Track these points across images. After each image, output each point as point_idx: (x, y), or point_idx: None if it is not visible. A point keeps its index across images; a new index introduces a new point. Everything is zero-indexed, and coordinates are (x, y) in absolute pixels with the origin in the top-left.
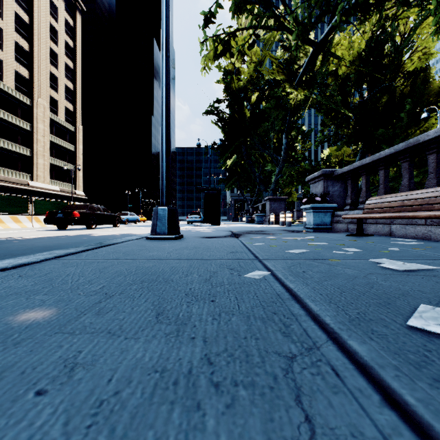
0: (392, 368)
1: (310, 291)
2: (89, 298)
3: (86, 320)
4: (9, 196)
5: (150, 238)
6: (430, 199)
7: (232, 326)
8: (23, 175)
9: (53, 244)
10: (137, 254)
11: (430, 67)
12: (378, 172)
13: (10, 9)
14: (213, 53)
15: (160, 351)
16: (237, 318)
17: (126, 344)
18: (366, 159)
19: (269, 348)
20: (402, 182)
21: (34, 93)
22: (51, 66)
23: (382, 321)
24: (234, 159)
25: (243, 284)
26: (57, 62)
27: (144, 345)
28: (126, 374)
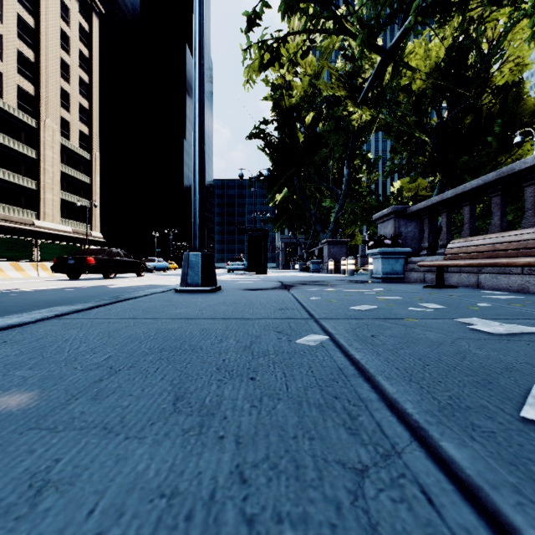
0: (511, 490)
1: (382, 364)
2: (87, 374)
3: (77, 408)
4: (10, 238)
5: (180, 291)
6: (528, 242)
7: (277, 417)
8: (28, 213)
9: (60, 298)
10: (161, 311)
11: (524, 81)
12: (460, 210)
13: (12, 10)
14: (259, 63)
15: (172, 460)
16: (284, 405)
17: (125, 448)
18: (448, 192)
19: (329, 454)
20: (492, 221)
21: (40, 112)
22: (62, 80)
23: (484, 410)
24: (284, 194)
25: (293, 353)
26: (69, 76)
27: (151, 449)
28: (118, 500)
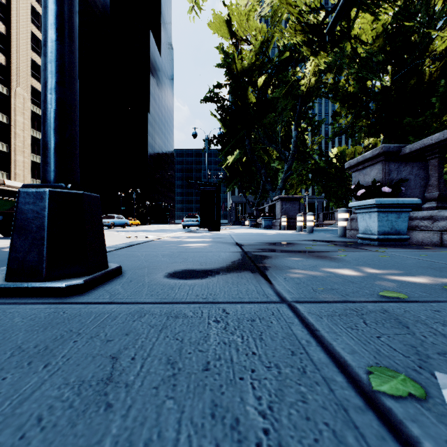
0: None
1: None
2: None
3: None
4: None
5: None
6: None
7: None
8: None
9: None
10: None
11: None
12: None
13: None
14: None
15: None
16: None
17: None
18: None
19: None
20: None
21: (11, 81)
22: (33, 53)
23: None
24: (235, 156)
25: None
26: (40, 50)
27: None
28: None
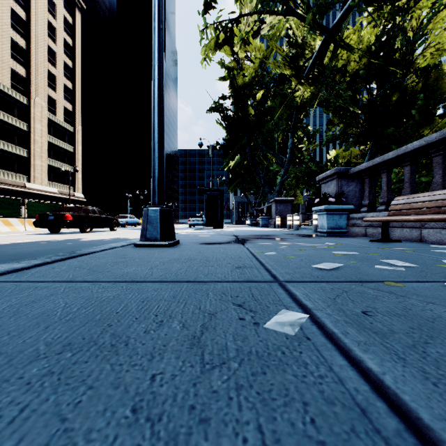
0: None
1: (430, 392)
2: None
3: None
4: None
5: (139, 245)
6: None
7: None
8: (20, 177)
9: (28, 251)
10: (107, 270)
11: (442, 64)
12: None
13: (6, 5)
14: (215, 42)
15: None
16: None
17: None
18: (389, 153)
19: None
20: (434, 179)
21: (31, 92)
22: (49, 64)
23: None
24: (237, 160)
25: (266, 356)
26: (55, 61)
27: None
28: None
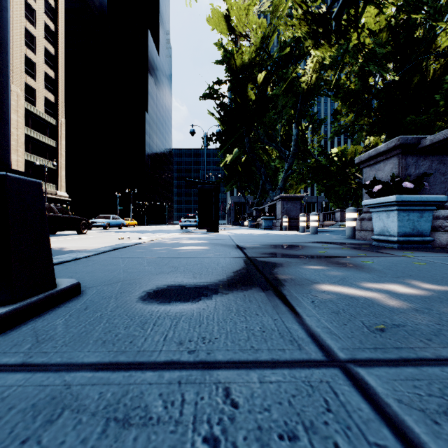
0: None
1: None
2: None
3: None
4: None
5: None
6: None
7: None
8: None
9: None
10: None
11: None
12: None
13: None
14: None
15: None
16: None
17: None
18: None
19: None
20: None
21: None
22: (27, 49)
23: None
24: (234, 155)
25: None
26: (34, 46)
27: None
28: None
